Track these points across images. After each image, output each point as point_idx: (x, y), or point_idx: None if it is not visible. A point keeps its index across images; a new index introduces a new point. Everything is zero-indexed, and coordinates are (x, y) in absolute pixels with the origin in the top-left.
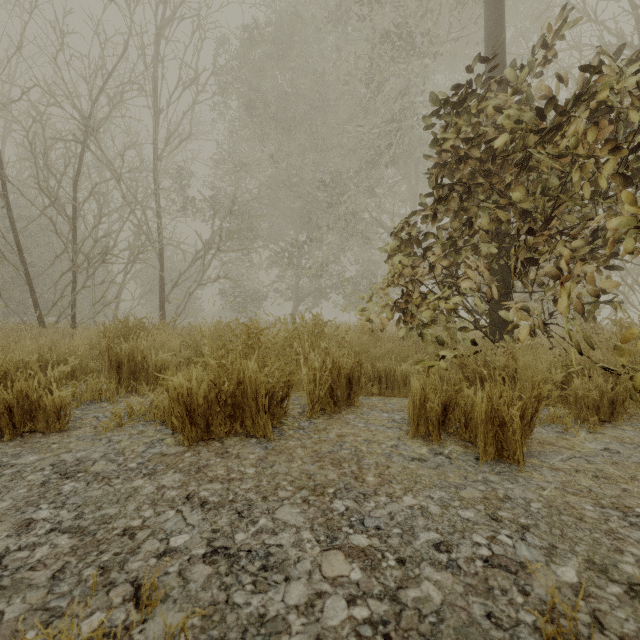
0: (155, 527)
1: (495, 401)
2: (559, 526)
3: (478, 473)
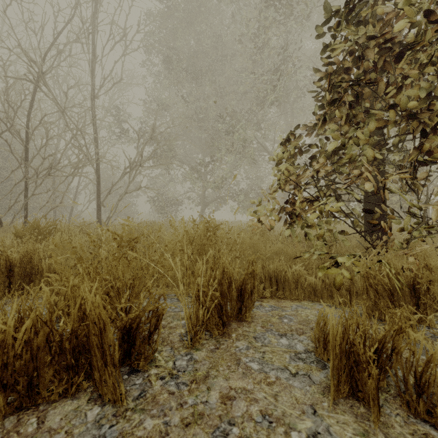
0: None
1: None
2: None
3: None
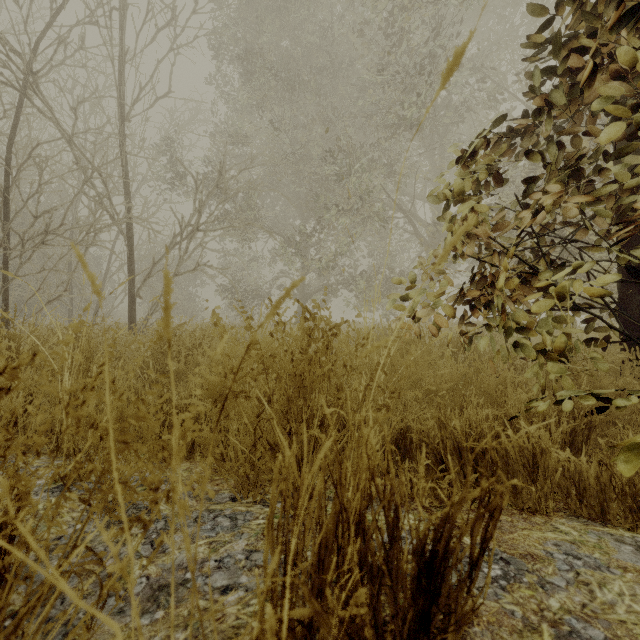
0: None
1: None
2: None
3: None
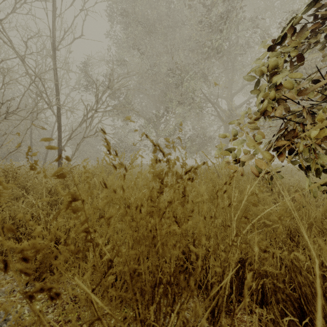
0: None
1: None
2: None
3: None
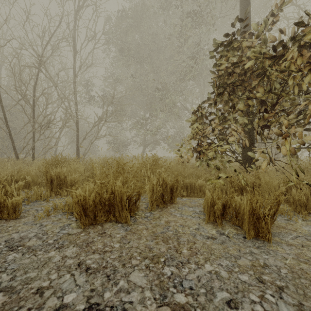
0: (56, 287)
1: (254, 205)
2: (301, 287)
3: (246, 247)
